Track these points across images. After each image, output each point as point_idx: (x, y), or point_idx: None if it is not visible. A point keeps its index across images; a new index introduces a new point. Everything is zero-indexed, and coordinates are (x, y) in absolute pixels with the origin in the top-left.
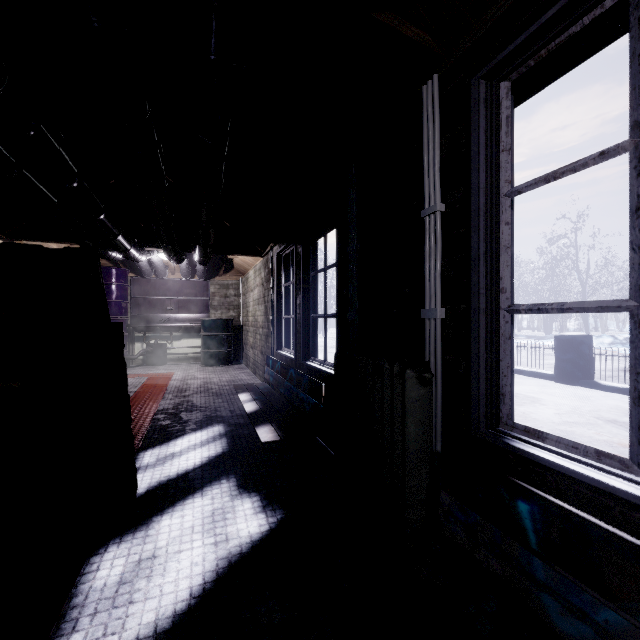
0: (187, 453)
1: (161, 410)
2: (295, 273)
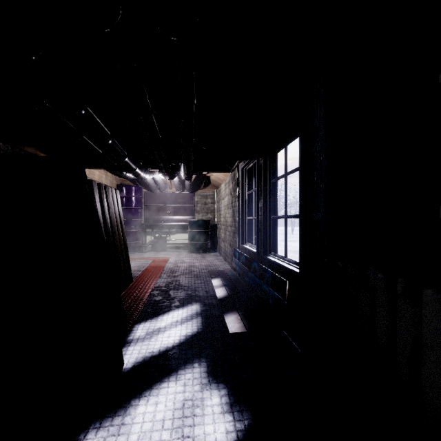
0: (169, 329)
1: (157, 287)
2: (257, 181)
